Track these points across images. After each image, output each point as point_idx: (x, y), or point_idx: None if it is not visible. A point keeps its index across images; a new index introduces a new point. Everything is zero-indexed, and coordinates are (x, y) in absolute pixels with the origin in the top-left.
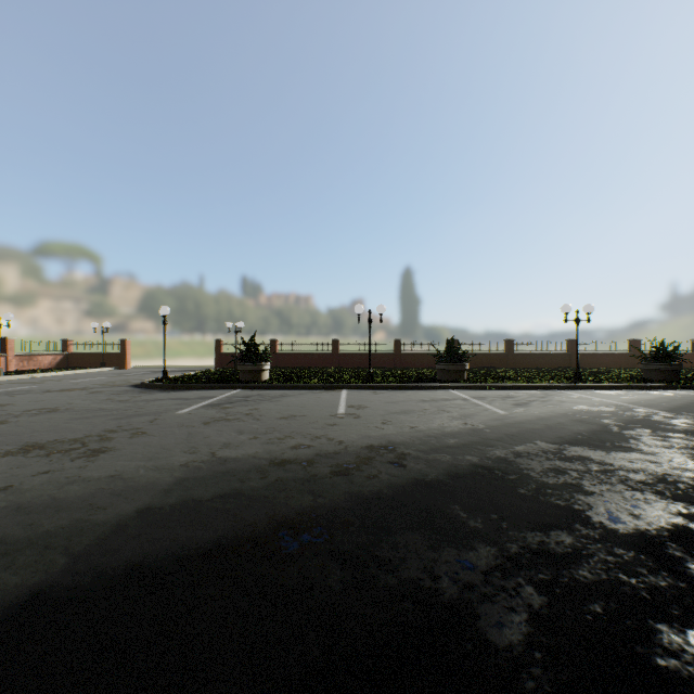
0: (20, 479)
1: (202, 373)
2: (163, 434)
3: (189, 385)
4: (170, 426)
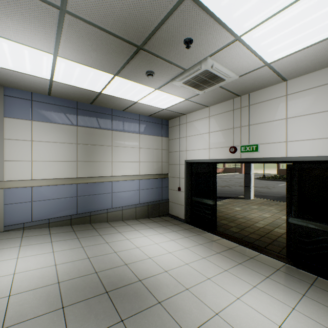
0: (261, 189)
1: (274, 176)
2: (279, 188)
3: (274, 179)
4: (279, 187)
